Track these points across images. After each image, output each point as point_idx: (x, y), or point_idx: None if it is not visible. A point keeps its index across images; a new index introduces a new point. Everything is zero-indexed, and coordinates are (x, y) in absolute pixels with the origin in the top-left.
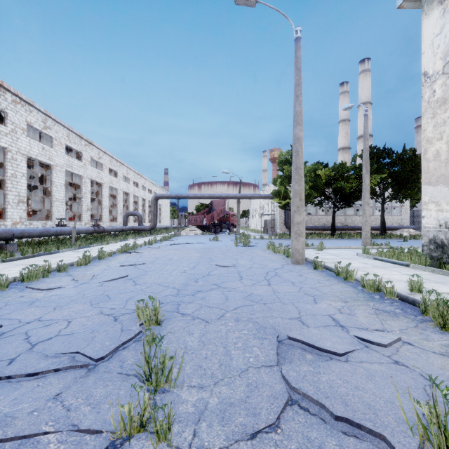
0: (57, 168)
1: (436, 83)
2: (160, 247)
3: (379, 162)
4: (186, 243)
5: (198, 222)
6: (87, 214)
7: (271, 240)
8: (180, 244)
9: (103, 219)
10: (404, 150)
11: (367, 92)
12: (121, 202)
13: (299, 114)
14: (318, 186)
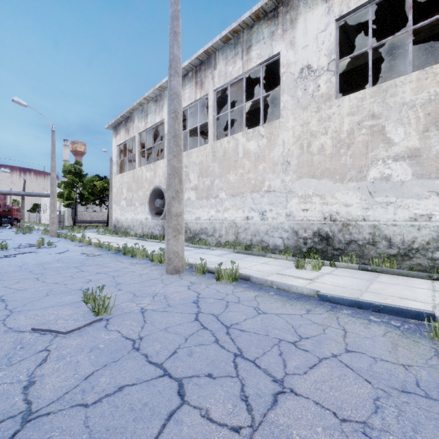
0: None
1: (115, 166)
2: None
3: None
4: None
5: None
6: None
7: None
8: None
9: None
10: None
11: None
12: None
13: (54, 167)
14: (95, 192)
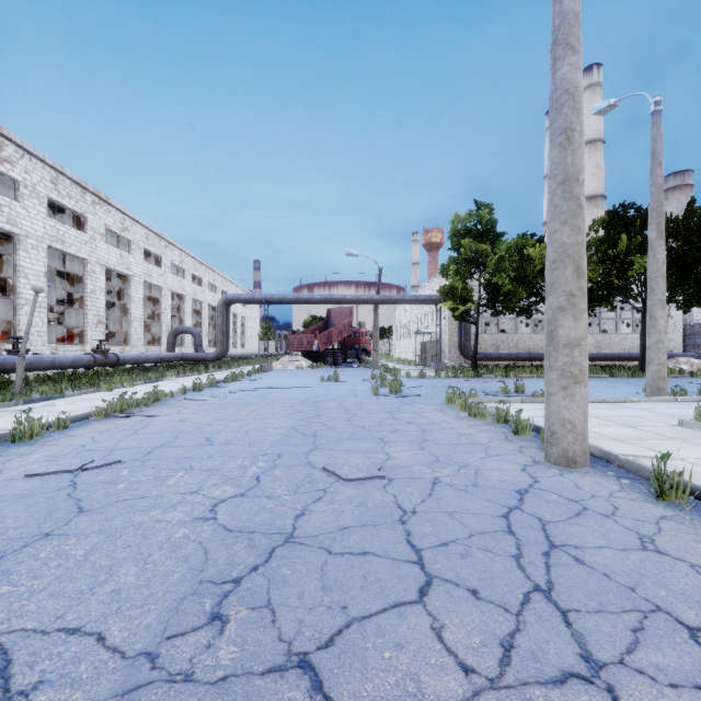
0: (28, 242)
1: None
2: (213, 397)
3: (638, 234)
4: (273, 386)
5: (304, 346)
6: (97, 330)
7: (441, 381)
8: (261, 390)
9: (132, 341)
10: (692, 209)
11: (597, 122)
12: (168, 311)
13: (574, 20)
14: (528, 277)
